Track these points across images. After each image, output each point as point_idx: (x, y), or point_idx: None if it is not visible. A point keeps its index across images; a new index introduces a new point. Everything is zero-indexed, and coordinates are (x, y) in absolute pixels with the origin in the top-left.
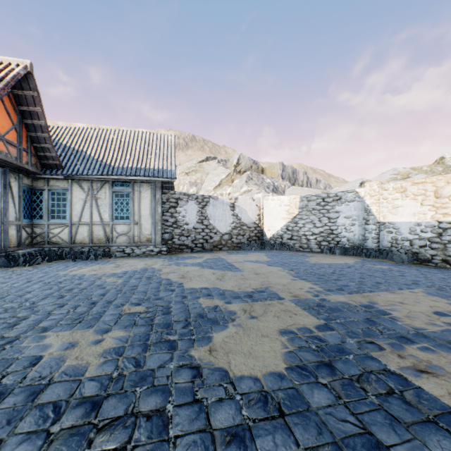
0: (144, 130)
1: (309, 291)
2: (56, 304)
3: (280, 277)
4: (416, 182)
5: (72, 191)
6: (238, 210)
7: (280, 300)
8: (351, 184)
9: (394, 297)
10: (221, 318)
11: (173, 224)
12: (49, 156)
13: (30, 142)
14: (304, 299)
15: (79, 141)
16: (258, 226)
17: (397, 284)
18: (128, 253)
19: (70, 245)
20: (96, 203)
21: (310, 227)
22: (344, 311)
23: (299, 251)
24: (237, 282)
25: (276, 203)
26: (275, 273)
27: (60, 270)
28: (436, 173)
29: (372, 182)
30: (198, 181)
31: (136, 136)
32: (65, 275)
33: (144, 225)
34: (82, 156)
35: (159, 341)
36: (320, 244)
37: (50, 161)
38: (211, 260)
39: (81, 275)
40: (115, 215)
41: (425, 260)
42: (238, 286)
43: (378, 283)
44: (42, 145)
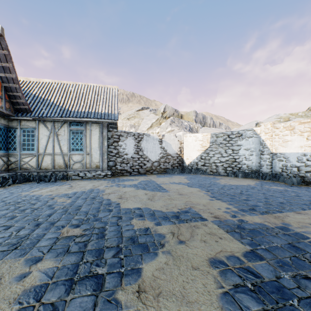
0: (94, 85)
1: (226, 211)
2: (3, 225)
3: (199, 197)
4: (303, 122)
5: (39, 129)
6: (165, 144)
7: (203, 221)
8: (249, 125)
9: (302, 218)
10: (151, 243)
11: (116, 154)
12: (20, 102)
13: (4, 91)
14: (224, 220)
15: (45, 92)
16: (180, 156)
17: (298, 204)
18: (82, 176)
19: (37, 170)
20: (57, 138)
21: (218, 156)
22: (265, 234)
23: (210, 175)
24: (164, 203)
25: (193, 139)
26: (195, 194)
27: (24, 191)
28: (310, 116)
29: (266, 123)
30: (136, 124)
31: (88, 89)
32: (26, 195)
33: (94, 155)
34: (47, 103)
35: (86, 276)
36: (226, 169)
37: (21, 106)
38: (144, 182)
39: (38, 196)
40: (72, 148)
41: (310, 182)
42: (166, 206)
43: (282, 203)
44: (14, 93)
